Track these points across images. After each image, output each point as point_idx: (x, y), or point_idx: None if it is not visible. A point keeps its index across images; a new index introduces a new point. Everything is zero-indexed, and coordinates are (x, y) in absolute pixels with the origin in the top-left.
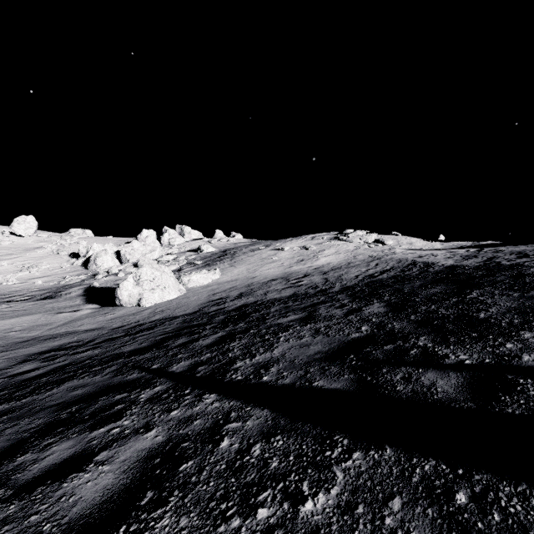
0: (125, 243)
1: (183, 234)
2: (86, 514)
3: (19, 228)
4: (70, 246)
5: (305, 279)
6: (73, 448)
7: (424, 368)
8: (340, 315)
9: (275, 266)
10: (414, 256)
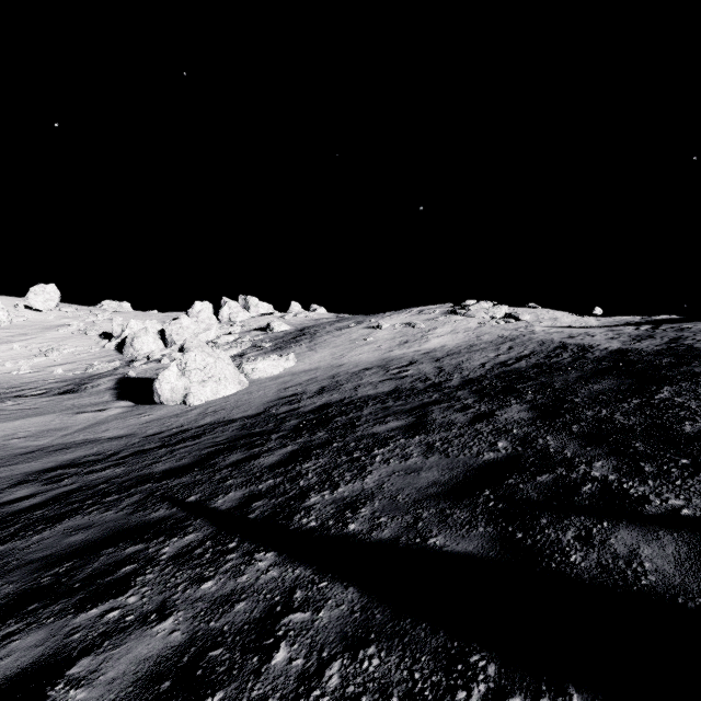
0: (173, 319)
1: (249, 308)
2: None
3: (36, 300)
4: (101, 324)
5: (411, 369)
6: (42, 646)
7: (611, 520)
8: (464, 423)
9: (370, 350)
10: (562, 336)
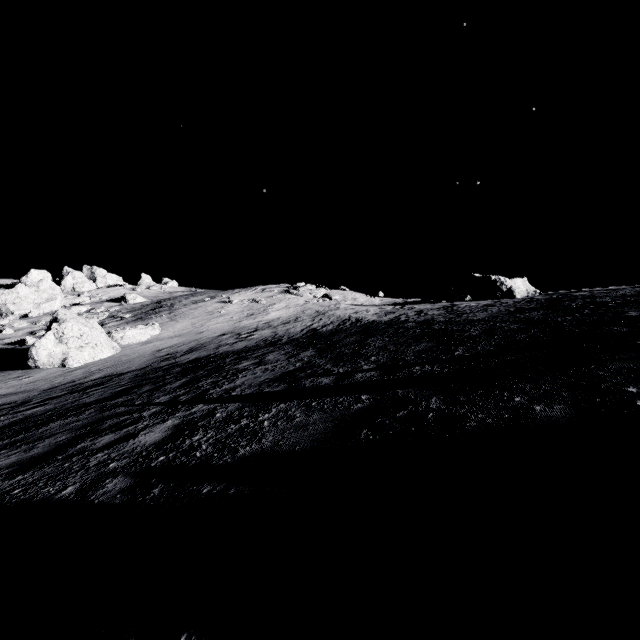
0: None
1: (95, 278)
2: (157, 441)
3: None
4: None
5: (256, 334)
6: (117, 435)
7: (321, 377)
8: (284, 359)
9: (224, 320)
10: (352, 312)
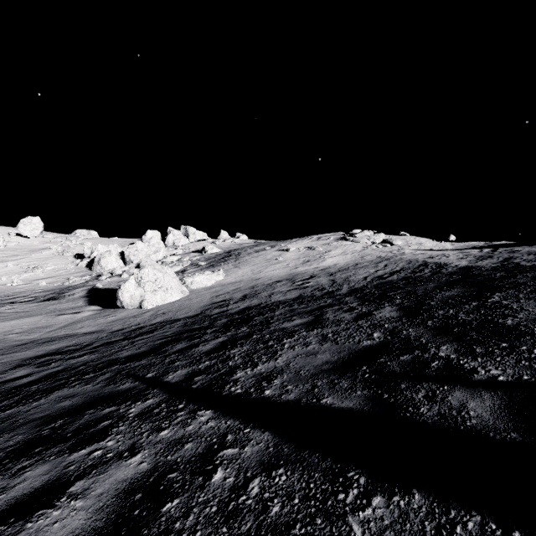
0: (130, 244)
1: (188, 235)
2: None
3: (25, 229)
4: (75, 247)
5: (311, 281)
6: (48, 475)
7: (450, 385)
8: (349, 320)
9: (280, 267)
10: (424, 257)
